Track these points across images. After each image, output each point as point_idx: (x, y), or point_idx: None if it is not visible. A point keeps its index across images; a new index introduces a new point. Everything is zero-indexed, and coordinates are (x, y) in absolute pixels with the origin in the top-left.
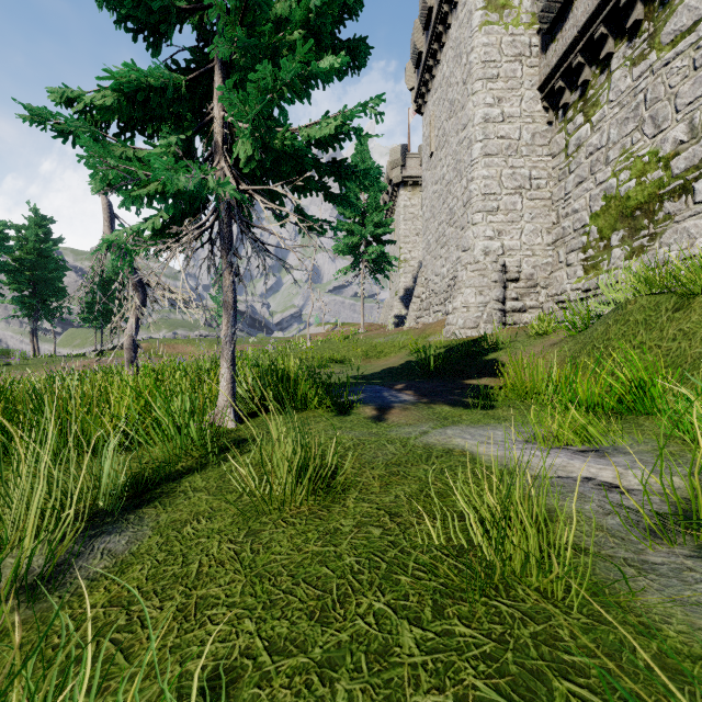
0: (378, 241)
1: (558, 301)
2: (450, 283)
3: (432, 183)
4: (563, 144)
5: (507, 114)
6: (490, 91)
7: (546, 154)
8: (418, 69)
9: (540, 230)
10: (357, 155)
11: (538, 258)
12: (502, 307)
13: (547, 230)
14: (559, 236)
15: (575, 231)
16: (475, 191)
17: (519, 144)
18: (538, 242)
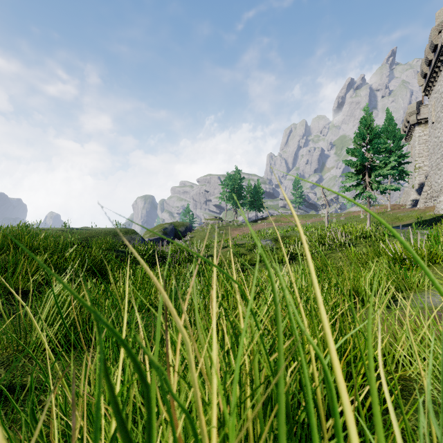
0: (399, 164)
1: None
2: (441, 188)
3: (433, 137)
4: None
5: None
6: None
7: None
8: (425, 78)
9: None
10: (386, 124)
11: None
12: None
13: None
14: None
15: None
16: None
17: None
18: None
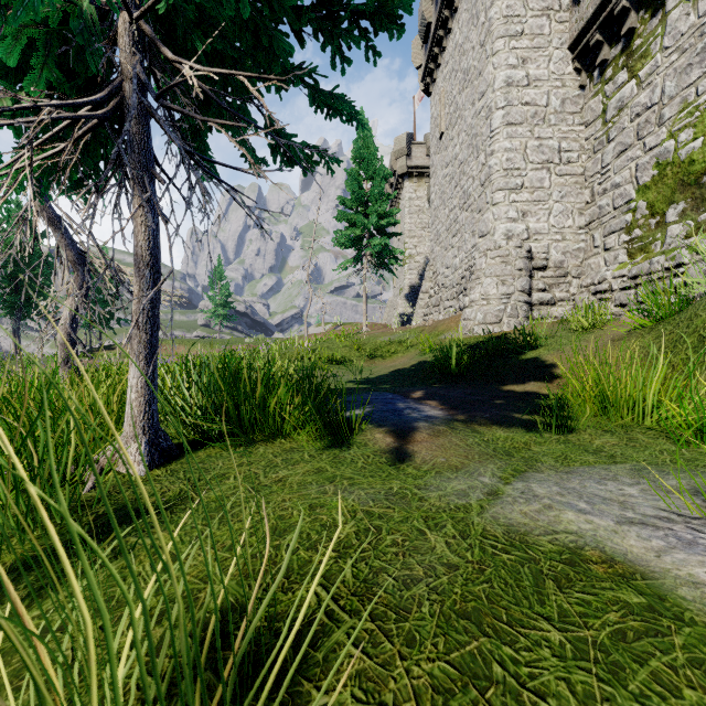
0: (382, 234)
1: (596, 291)
2: (464, 274)
3: (442, 167)
4: (599, 109)
5: (533, 77)
6: (514, 50)
7: (578, 123)
8: (426, 44)
9: (571, 211)
10: (359, 140)
11: (568, 243)
12: (529, 299)
13: (579, 211)
14: (595, 216)
15: (616, 210)
16: (496, 166)
17: (546, 111)
18: (568, 225)
